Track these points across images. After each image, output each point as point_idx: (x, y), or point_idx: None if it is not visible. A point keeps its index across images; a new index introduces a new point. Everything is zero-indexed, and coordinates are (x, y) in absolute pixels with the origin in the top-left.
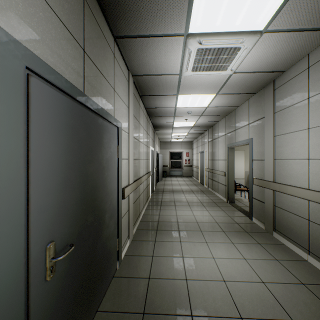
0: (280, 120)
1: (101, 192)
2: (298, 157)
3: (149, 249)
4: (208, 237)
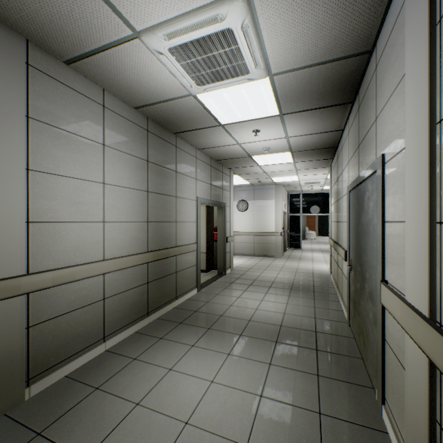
0: (48, 144)
1: (363, 254)
2: (89, 219)
3: (332, 435)
4: (164, 440)
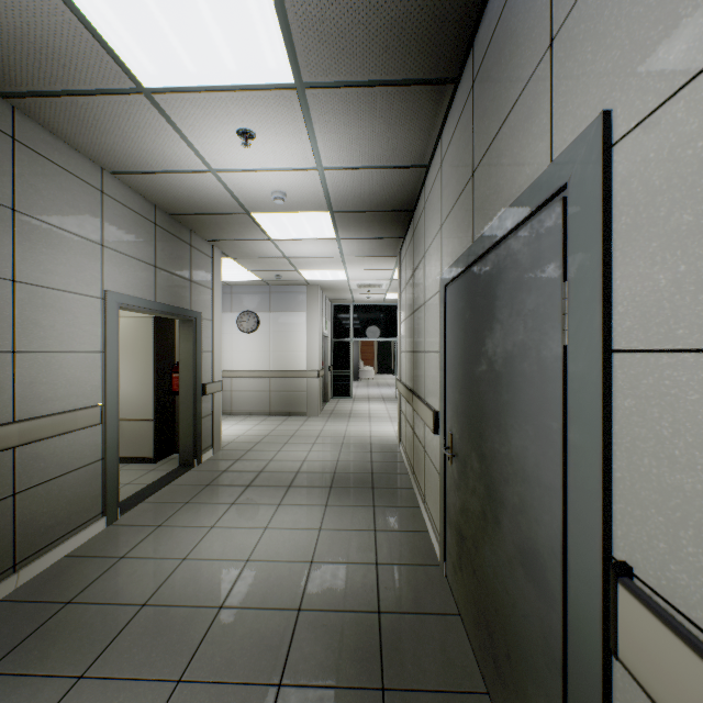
0: None
1: (493, 433)
2: None
3: None
4: None
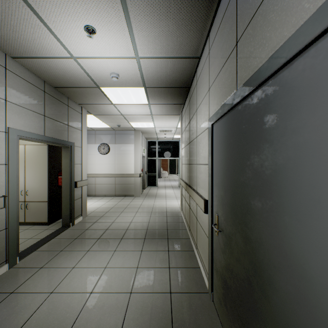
0: None
1: (259, 225)
2: None
3: None
4: None
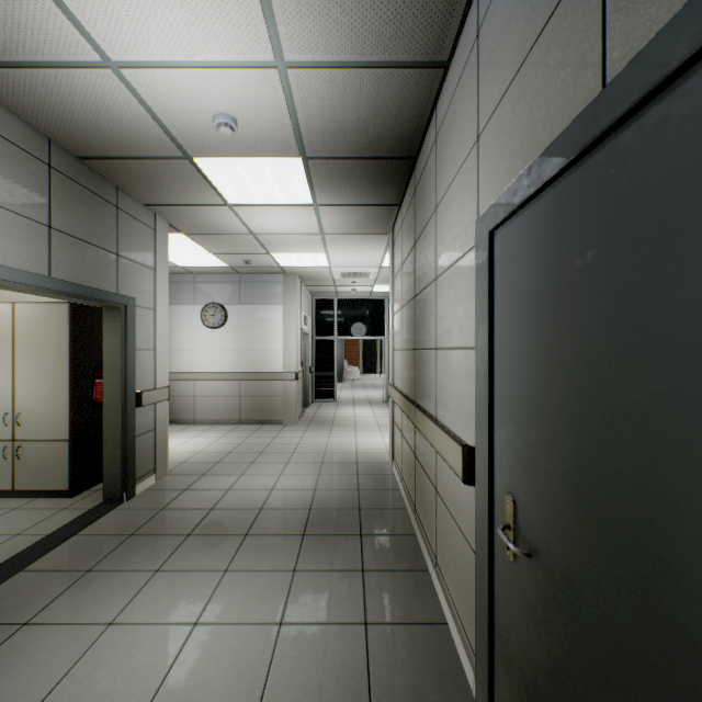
0: None
1: None
2: None
3: None
4: None
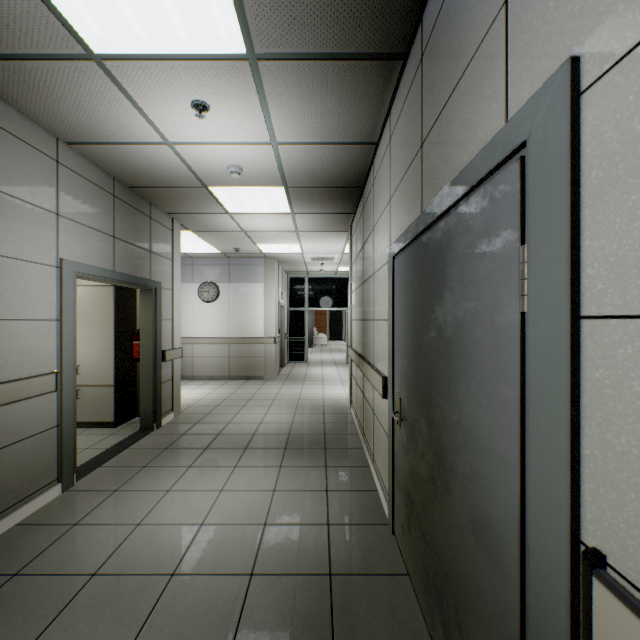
0: None
1: (442, 400)
2: None
3: None
4: None
